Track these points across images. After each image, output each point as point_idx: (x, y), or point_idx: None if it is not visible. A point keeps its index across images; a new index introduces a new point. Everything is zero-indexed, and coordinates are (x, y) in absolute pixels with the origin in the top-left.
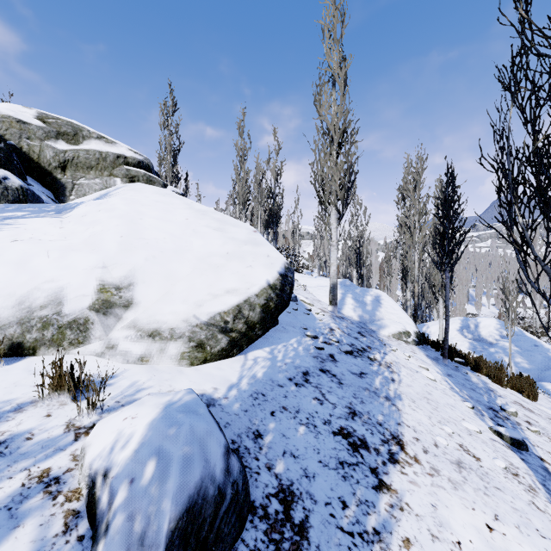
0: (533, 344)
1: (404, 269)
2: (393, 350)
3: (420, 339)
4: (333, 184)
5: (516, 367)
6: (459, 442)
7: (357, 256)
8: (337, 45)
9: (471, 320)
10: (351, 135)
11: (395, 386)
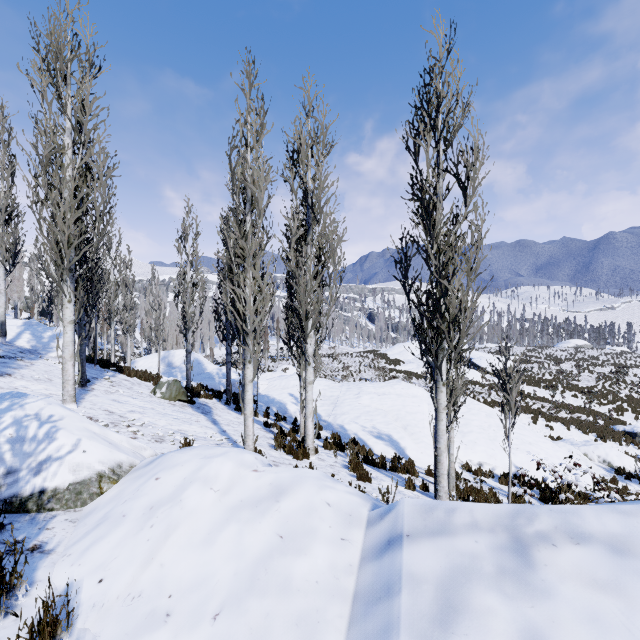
0: (198, 363)
1: (109, 311)
2: (45, 360)
3: (88, 359)
4: (1, 249)
5: (182, 377)
6: (48, 378)
7: (50, 299)
8: (4, 149)
9: (170, 352)
10: (19, 216)
11: (27, 367)
